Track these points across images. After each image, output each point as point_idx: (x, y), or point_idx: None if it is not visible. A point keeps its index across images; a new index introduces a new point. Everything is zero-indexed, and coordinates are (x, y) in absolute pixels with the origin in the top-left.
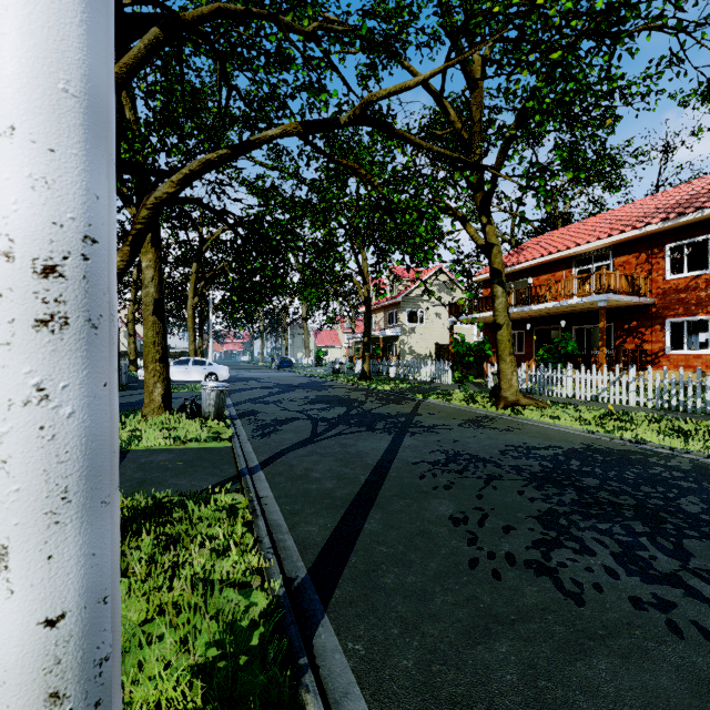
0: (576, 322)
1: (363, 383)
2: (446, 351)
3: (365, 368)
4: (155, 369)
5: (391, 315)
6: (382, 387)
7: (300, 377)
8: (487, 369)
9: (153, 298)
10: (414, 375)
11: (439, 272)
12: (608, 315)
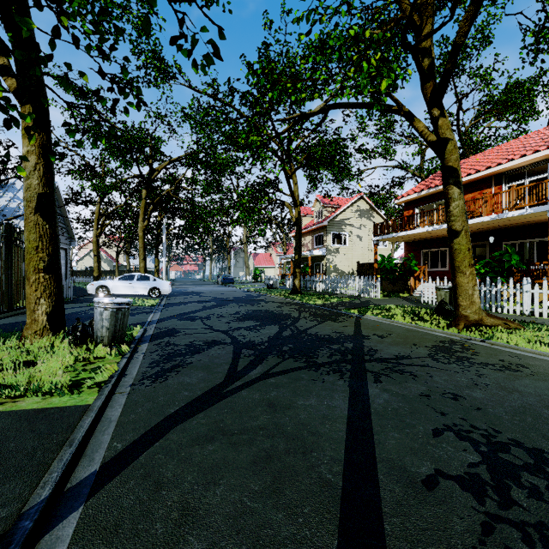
0: (506, 237)
1: (294, 297)
2: (367, 268)
3: (296, 284)
4: (38, 282)
5: (317, 238)
6: (313, 301)
7: (237, 292)
8: (413, 285)
9: (36, 192)
10: (341, 290)
11: (360, 199)
12: (545, 229)
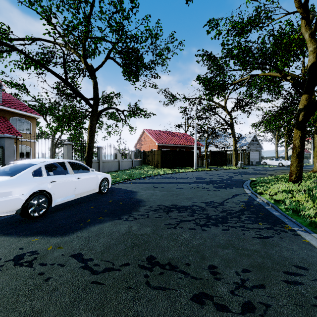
0: None
1: None
2: None
3: None
4: (234, 159)
5: None
6: None
7: None
8: None
9: (234, 148)
10: None
11: None
12: None
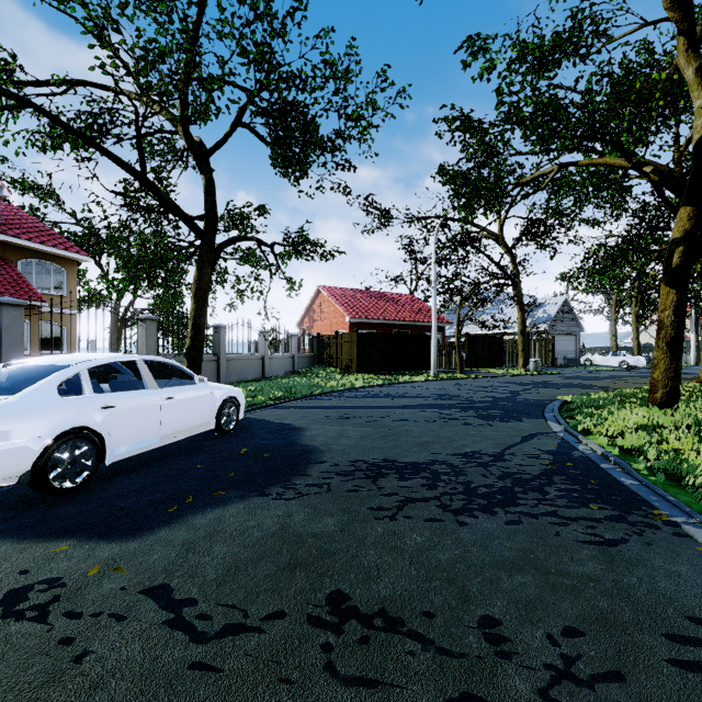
0: None
1: None
2: None
3: None
4: (520, 354)
5: None
6: None
7: None
8: None
9: (520, 329)
10: None
11: None
12: None
